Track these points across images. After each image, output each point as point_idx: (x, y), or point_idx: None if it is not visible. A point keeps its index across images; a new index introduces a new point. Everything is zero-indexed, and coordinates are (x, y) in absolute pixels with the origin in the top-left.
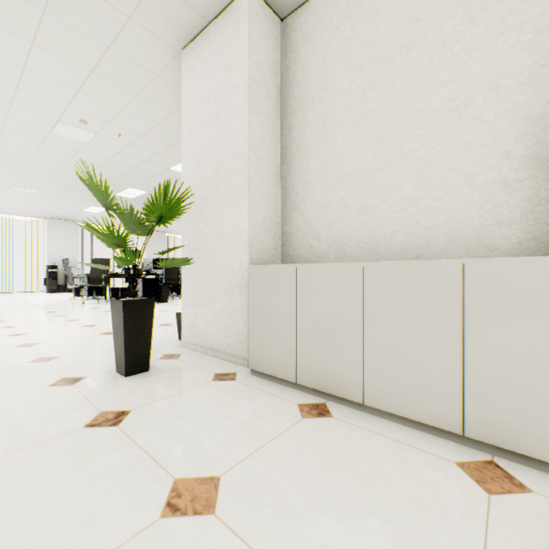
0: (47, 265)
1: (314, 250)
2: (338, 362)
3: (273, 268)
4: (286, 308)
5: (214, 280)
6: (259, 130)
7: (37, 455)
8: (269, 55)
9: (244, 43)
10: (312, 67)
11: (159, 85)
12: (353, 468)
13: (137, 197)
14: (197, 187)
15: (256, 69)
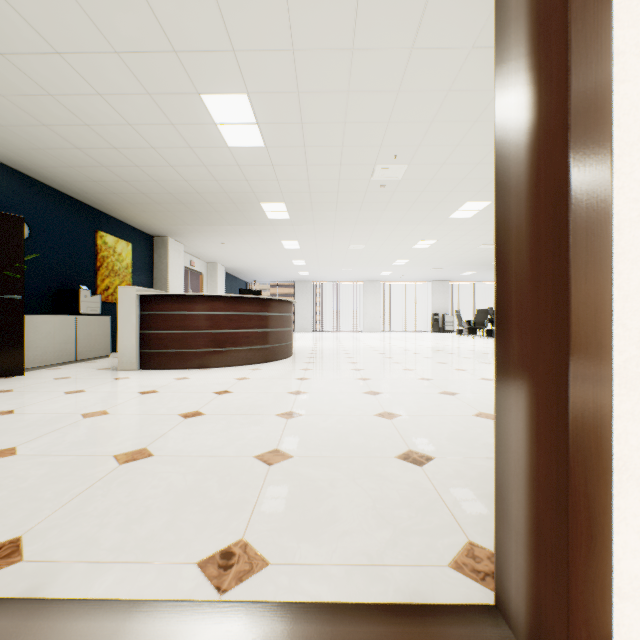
0: (432, 313)
1: None
2: None
3: None
4: None
5: None
6: None
7: None
8: None
9: None
10: None
11: None
12: None
13: None
14: None
15: None
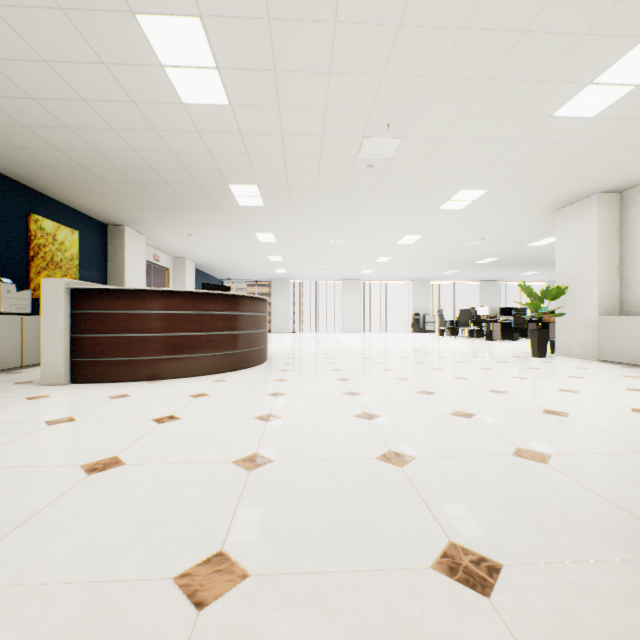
0: (413, 313)
1: (639, 308)
2: (639, 352)
3: (610, 317)
4: (616, 333)
5: (576, 322)
6: (603, 254)
7: (531, 362)
8: (610, 215)
9: (594, 217)
10: (638, 219)
11: (535, 221)
12: (633, 371)
13: (488, 262)
14: (565, 278)
15: (601, 227)
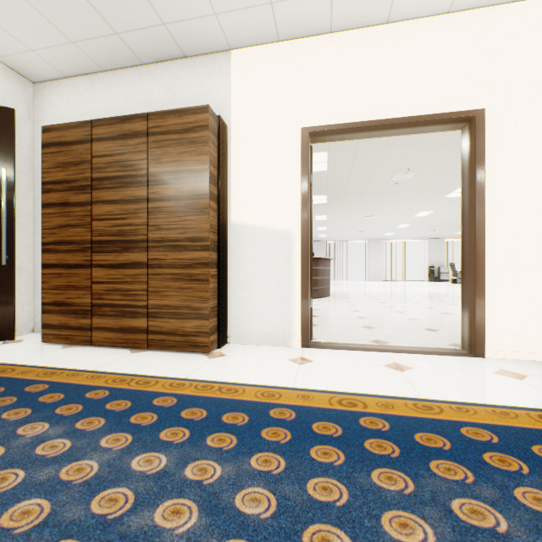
0: (429, 266)
1: None
2: None
3: None
4: None
5: None
6: None
7: None
8: None
9: None
10: None
11: None
12: None
13: None
14: None
15: None
